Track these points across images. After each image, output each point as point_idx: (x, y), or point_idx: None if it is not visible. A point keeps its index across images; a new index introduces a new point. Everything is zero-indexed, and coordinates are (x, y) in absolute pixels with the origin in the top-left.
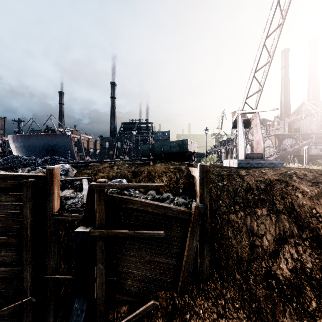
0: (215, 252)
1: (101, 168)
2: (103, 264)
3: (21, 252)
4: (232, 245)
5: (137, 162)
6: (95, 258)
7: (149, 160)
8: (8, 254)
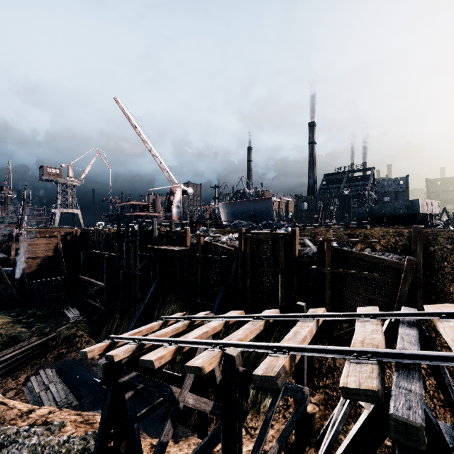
0: (432, 302)
1: (318, 231)
2: (330, 291)
3: (275, 279)
4: (453, 299)
5: (352, 226)
6: (325, 286)
7: (366, 224)
8: (268, 279)
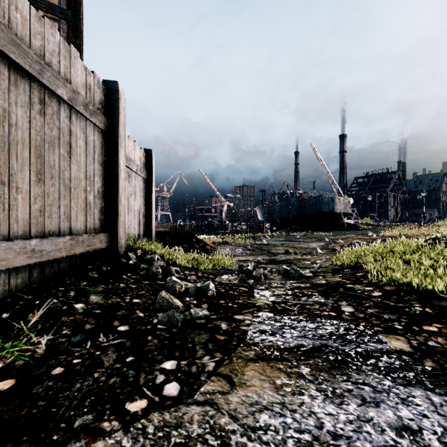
0: None
1: None
2: None
3: None
4: None
5: None
6: None
7: None
8: None
